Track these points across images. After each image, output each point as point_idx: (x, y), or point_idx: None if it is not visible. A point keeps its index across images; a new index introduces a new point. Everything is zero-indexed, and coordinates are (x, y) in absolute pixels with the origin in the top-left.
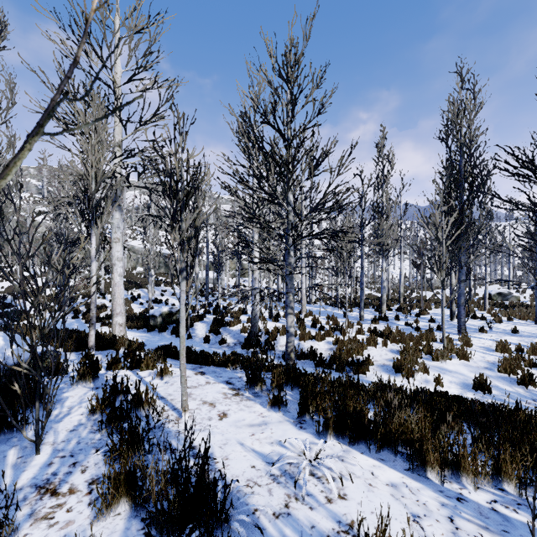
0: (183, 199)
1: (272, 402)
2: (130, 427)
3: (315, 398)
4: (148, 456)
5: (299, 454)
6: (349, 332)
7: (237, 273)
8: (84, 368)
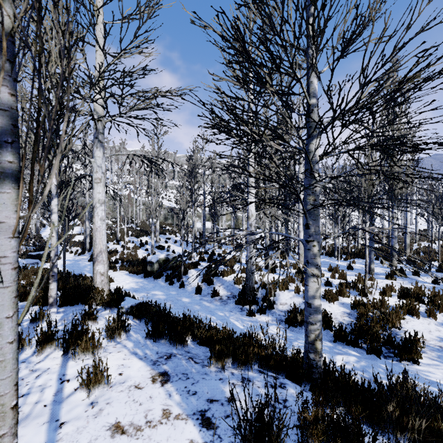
0: None
1: None
2: None
3: None
4: None
5: None
6: (371, 293)
7: (232, 223)
8: None
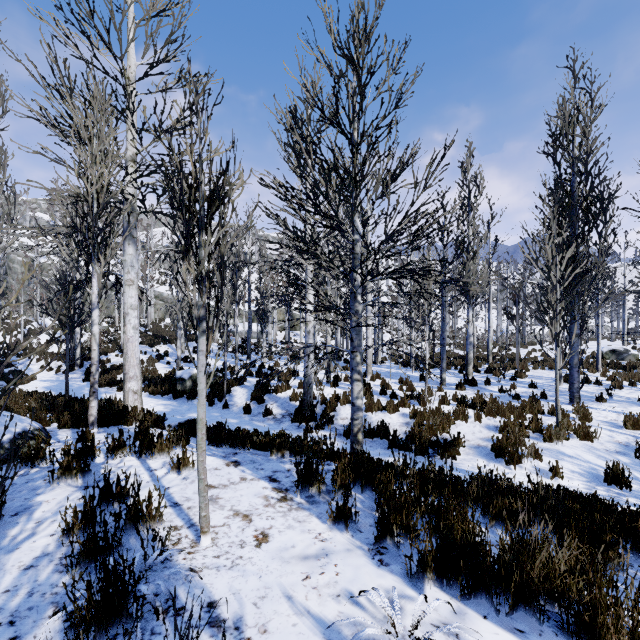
0: (200, 211)
1: (335, 515)
2: (104, 579)
3: (399, 512)
4: (134, 626)
5: (383, 622)
6: (430, 402)
7: (286, 325)
8: (69, 459)
